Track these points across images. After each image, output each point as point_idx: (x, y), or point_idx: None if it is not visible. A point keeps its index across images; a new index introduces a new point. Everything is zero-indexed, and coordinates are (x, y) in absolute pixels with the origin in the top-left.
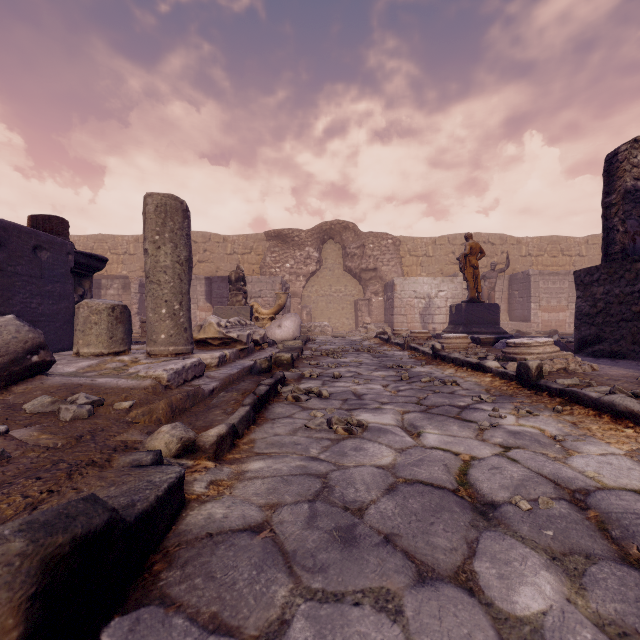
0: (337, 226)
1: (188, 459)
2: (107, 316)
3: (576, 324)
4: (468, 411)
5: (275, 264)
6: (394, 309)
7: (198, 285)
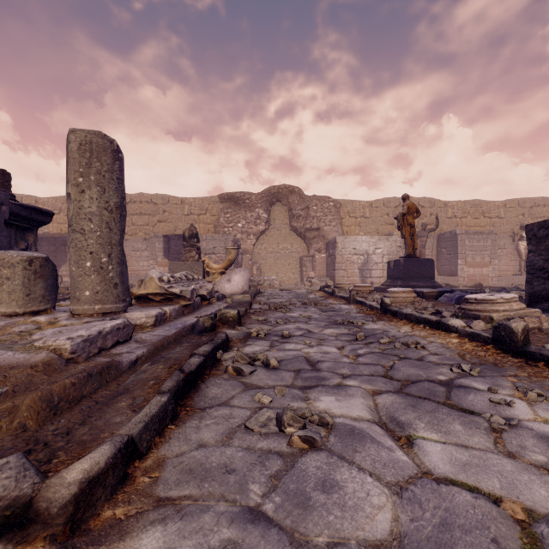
0: (284, 190)
1: (8, 544)
2: (22, 270)
3: (528, 279)
4: (457, 392)
5: (228, 224)
6: (336, 264)
7: (157, 242)
